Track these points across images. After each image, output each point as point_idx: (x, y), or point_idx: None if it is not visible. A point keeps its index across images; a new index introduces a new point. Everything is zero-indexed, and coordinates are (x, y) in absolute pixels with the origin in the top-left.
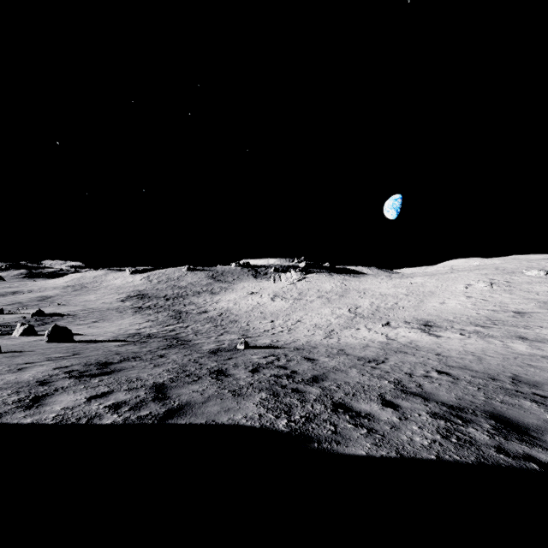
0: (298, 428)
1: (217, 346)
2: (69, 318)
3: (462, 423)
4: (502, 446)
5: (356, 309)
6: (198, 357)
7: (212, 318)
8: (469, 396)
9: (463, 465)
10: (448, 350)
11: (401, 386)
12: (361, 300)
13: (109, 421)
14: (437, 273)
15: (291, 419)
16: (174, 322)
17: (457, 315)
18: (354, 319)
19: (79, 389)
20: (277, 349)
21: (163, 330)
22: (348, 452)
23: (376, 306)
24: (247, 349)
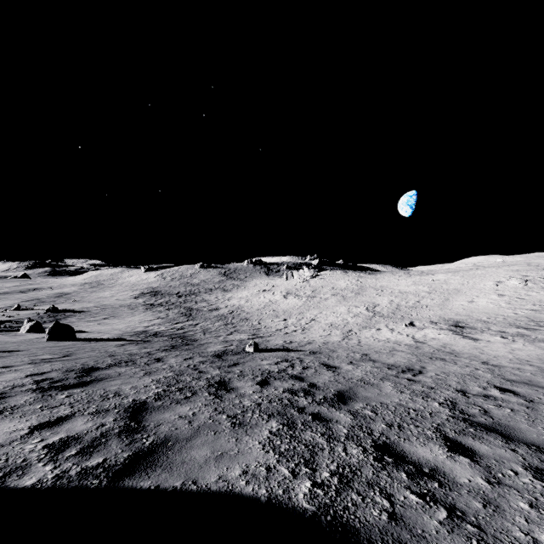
0: (330, 504)
1: (224, 347)
2: (81, 314)
3: None
4: None
5: (374, 307)
6: (199, 362)
7: (223, 315)
8: None
9: None
10: (495, 357)
11: (459, 412)
12: (379, 298)
13: (31, 481)
14: (461, 270)
15: (316, 481)
16: (184, 319)
17: (491, 315)
18: (373, 318)
19: (32, 410)
20: (291, 353)
21: (172, 328)
22: None
23: (396, 305)
24: (257, 352)
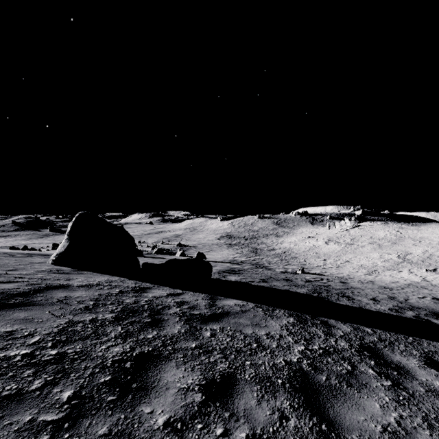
0: (321, 296)
1: (284, 270)
2: (194, 248)
3: (409, 310)
4: (418, 316)
5: (406, 255)
6: (275, 273)
7: (278, 254)
8: (436, 307)
9: (387, 313)
10: None
11: (392, 298)
12: (414, 248)
13: (252, 284)
14: None
15: (319, 295)
16: (253, 255)
17: None
18: (401, 264)
19: (233, 276)
20: (323, 276)
21: (248, 260)
22: (338, 303)
23: (428, 254)
24: (303, 274)
